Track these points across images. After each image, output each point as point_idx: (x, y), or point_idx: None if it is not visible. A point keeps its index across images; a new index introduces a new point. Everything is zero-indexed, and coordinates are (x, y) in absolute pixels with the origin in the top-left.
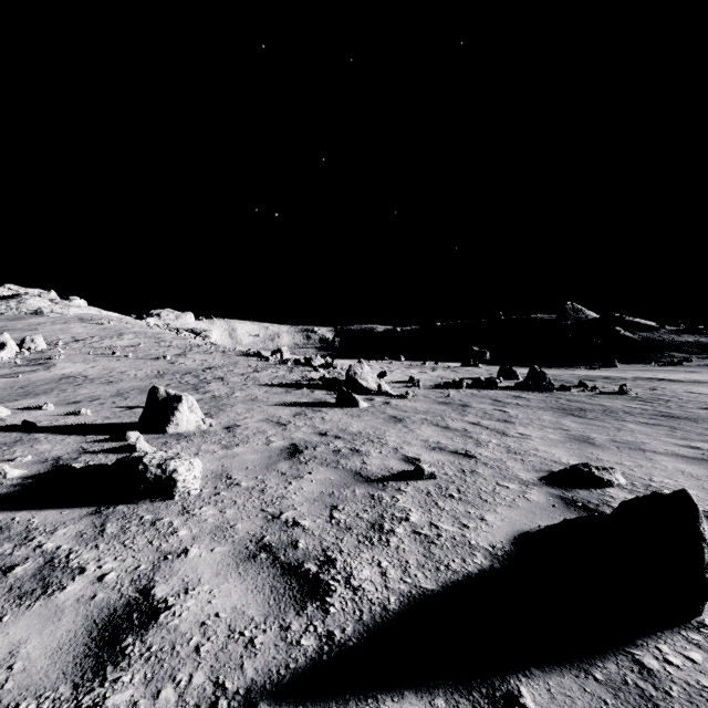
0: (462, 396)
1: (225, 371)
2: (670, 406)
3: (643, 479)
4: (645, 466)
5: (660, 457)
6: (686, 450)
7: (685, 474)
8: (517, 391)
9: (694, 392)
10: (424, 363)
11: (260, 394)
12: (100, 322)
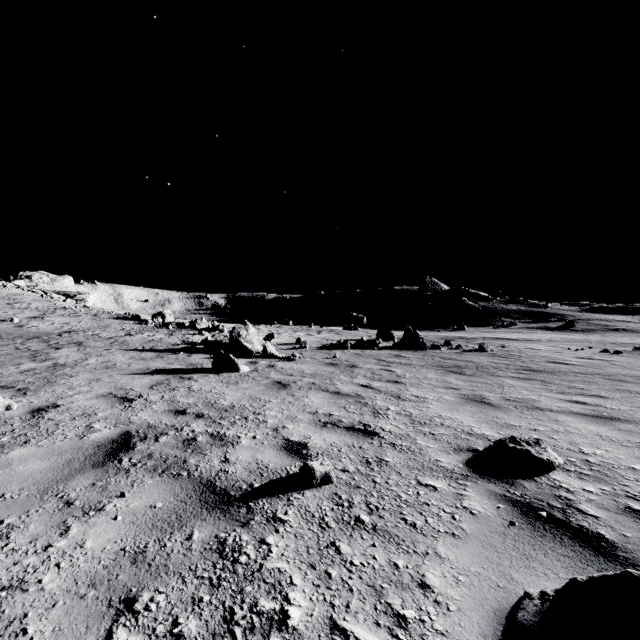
0: (348, 356)
1: (88, 334)
2: (525, 361)
3: (574, 452)
4: (560, 431)
5: (563, 417)
6: (576, 406)
7: (605, 438)
8: (396, 350)
9: (532, 348)
10: (310, 327)
11: (122, 360)
12: None
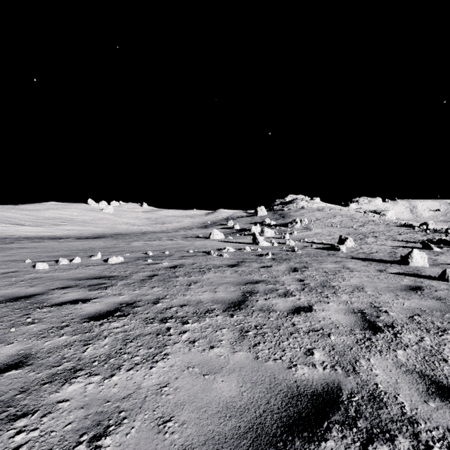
0: None
1: (380, 233)
2: None
3: None
4: None
5: None
6: None
7: None
8: None
9: None
10: None
11: (389, 243)
12: (326, 210)
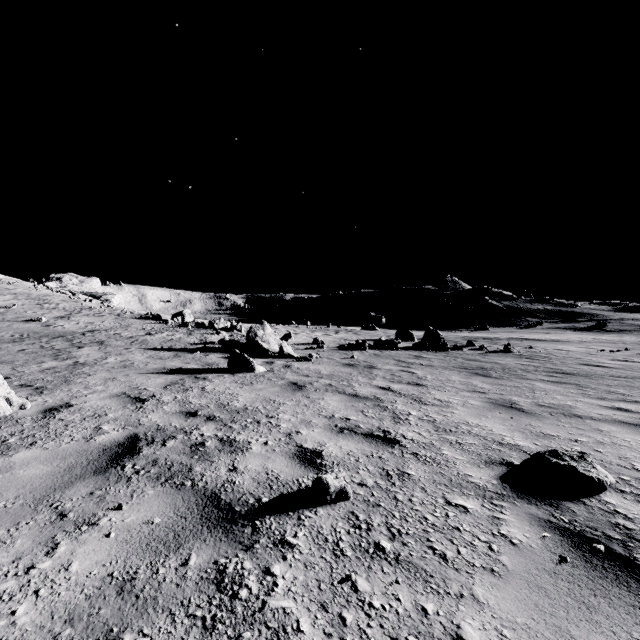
0: (367, 357)
1: (110, 334)
2: (555, 363)
3: (626, 468)
4: (605, 442)
5: (606, 426)
6: (620, 414)
7: None
8: (416, 351)
9: (561, 349)
10: (328, 327)
11: (140, 359)
12: None
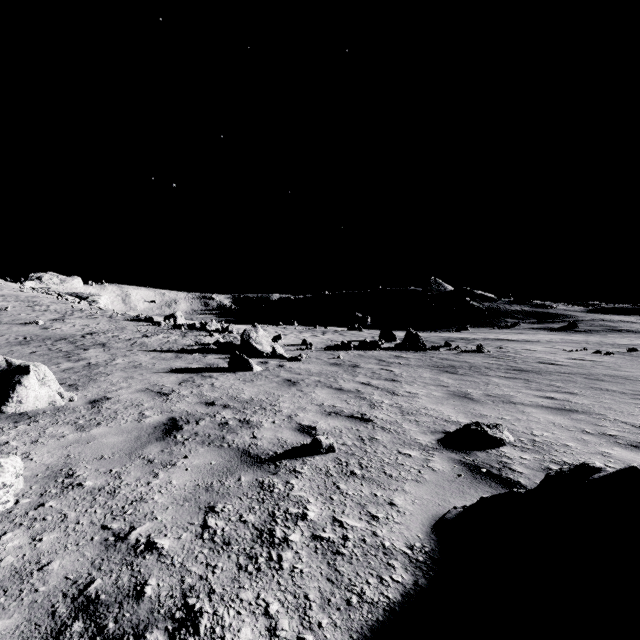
0: (351, 357)
1: (108, 336)
2: (517, 361)
3: (526, 434)
4: (522, 419)
5: (530, 409)
6: (546, 401)
7: (556, 425)
8: (397, 351)
9: (528, 349)
10: (315, 327)
11: (146, 360)
12: None
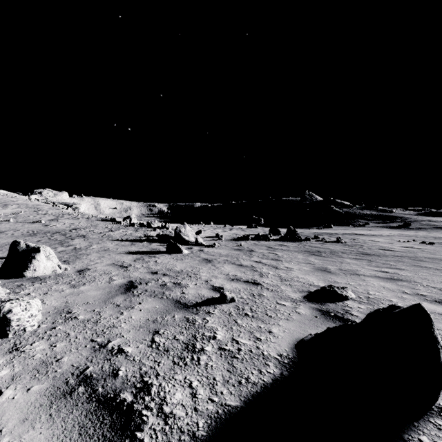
0: (249, 245)
1: (87, 231)
2: (364, 248)
3: (364, 293)
4: (362, 284)
5: (369, 278)
6: (381, 273)
7: (385, 288)
8: (281, 241)
9: (373, 240)
10: (225, 226)
11: (112, 246)
12: None
